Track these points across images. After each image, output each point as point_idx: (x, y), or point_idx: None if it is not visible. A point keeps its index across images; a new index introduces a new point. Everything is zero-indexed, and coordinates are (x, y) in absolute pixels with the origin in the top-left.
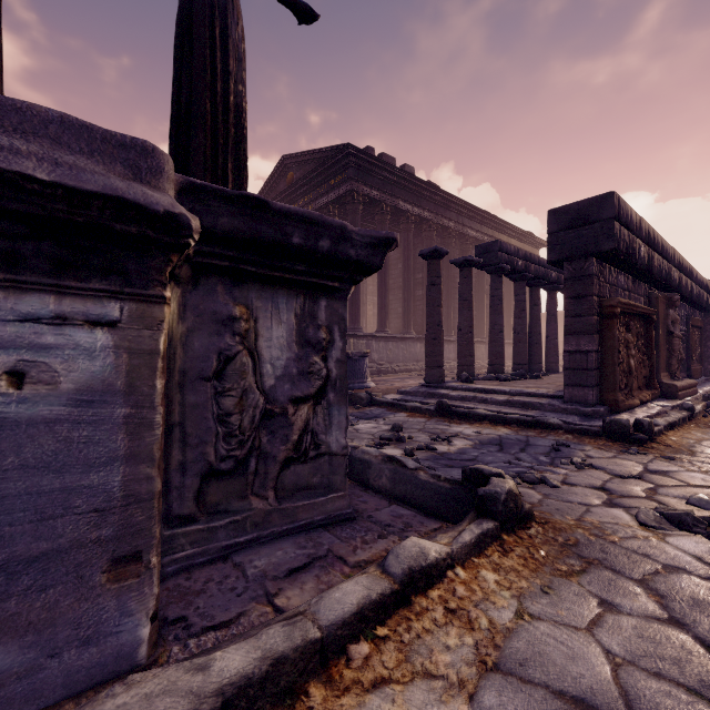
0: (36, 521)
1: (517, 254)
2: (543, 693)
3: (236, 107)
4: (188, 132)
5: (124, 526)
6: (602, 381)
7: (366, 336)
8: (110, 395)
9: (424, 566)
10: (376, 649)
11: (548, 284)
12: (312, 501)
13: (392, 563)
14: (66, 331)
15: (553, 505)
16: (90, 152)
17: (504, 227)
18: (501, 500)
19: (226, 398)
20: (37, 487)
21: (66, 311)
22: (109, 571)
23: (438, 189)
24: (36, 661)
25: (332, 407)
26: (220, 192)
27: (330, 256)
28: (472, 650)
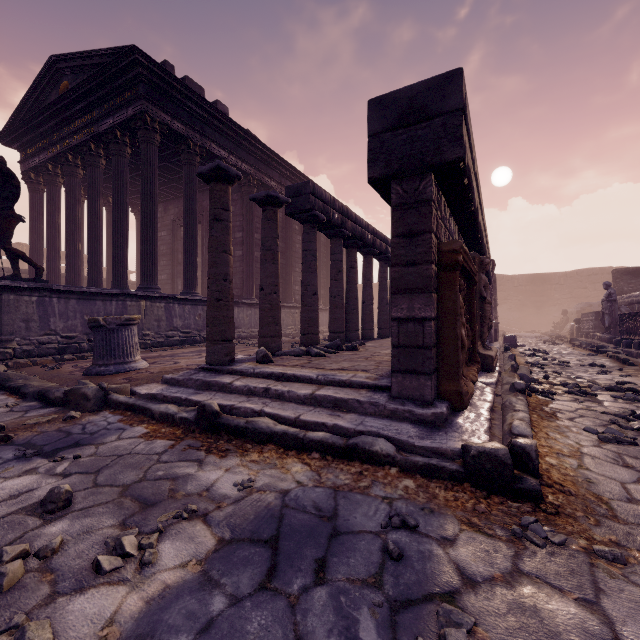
0: None
1: (333, 204)
2: None
3: None
4: None
5: None
6: (441, 363)
7: (165, 298)
8: None
9: None
10: None
11: (364, 247)
12: None
13: None
14: None
15: None
16: None
17: None
18: None
19: None
20: None
21: None
22: None
23: (258, 141)
24: None
25: None
26: None
27: None
28: None
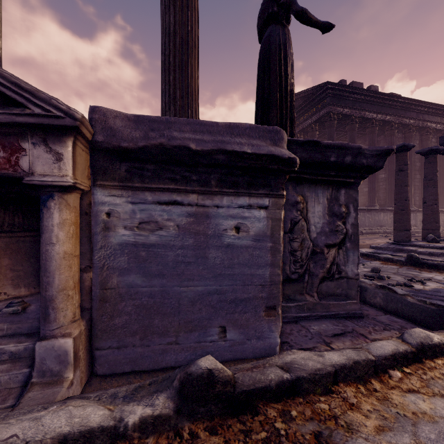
0: (243, 285)
1: None
2: None
3: (290, 91)
4: (267, 111)
5: (270, 293)
6: None
7: None
8: (265, 237)
9: (430, 344)
10: (405, 377)
11: None
12: (337, 302)
13: (407, 337)
14: (251, 211)
15: None
16: (258, 137)
17: None
18: None
19: (294, 243)
20: (243, 272)
21: (251, 203)
22: (265, 311)
23: (399, 97)
24: (243, 340)
25: (348, 251)
26: (297, 141)
27: (350, 165)
28: None
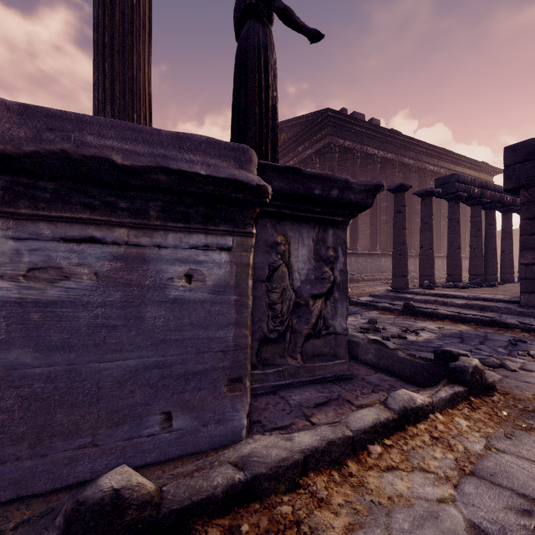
0: (196, 354)
1: (473, 183)
2: (509, 493)
3: (272, 107)
4: (244, 127)
5: (234, 362)
6: None
7: None
8: (228, 288)
9: (413, 407)
10: (385, 451)
11: (503, 207)
12: (324, 364)
13: (391, 402)
14: (208, 253)
15: (512, 383)
16: (219, 156)
17: (459, 160)
18: (469, 372)
19: (273, 294)
20: (197, 336)
21: (208, 242)
22: (227, 386)
23: (400, 134)
24: (197, 427)
25: (337, 302)
26: (274, 167)
27: (337, 201)
28: (452, 462)
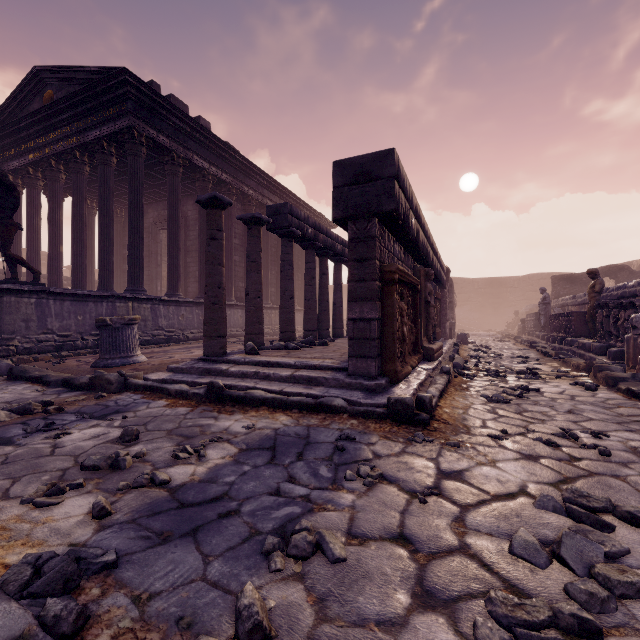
0: None
1: (307, 221)
2: None
3: None
4: None
5: None
6: (383, 350)
7: (151, 300)
8: None
9: None
10: None
11: (335, 256)
12: None
13: None
14: None
15: None
16: None
17: (300, 205)
18: None
19: None
20: None
21: None
22: None
23: (237, 153)
24: None
25: None
26: None
27: None
28: None
